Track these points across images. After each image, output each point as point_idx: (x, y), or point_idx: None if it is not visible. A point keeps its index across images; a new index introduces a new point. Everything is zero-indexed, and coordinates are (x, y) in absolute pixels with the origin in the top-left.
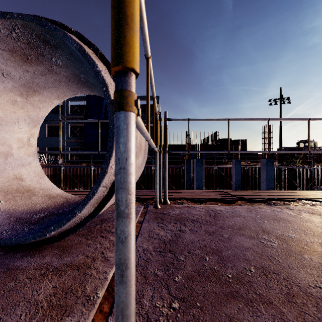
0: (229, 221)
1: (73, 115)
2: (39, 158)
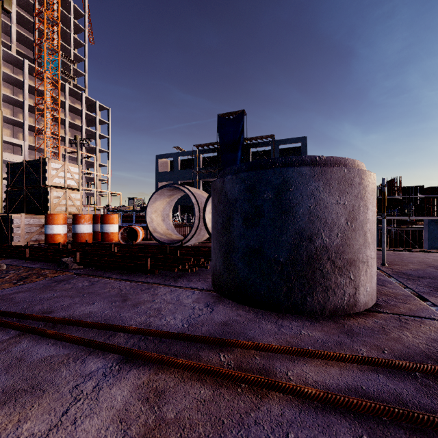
0: (408, 255)
1: (206, 170)
2: (174, 217)
